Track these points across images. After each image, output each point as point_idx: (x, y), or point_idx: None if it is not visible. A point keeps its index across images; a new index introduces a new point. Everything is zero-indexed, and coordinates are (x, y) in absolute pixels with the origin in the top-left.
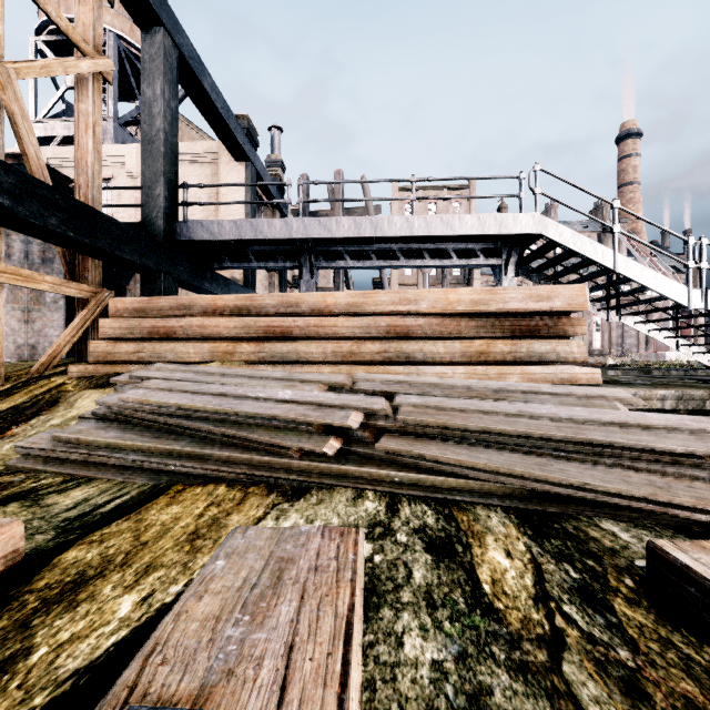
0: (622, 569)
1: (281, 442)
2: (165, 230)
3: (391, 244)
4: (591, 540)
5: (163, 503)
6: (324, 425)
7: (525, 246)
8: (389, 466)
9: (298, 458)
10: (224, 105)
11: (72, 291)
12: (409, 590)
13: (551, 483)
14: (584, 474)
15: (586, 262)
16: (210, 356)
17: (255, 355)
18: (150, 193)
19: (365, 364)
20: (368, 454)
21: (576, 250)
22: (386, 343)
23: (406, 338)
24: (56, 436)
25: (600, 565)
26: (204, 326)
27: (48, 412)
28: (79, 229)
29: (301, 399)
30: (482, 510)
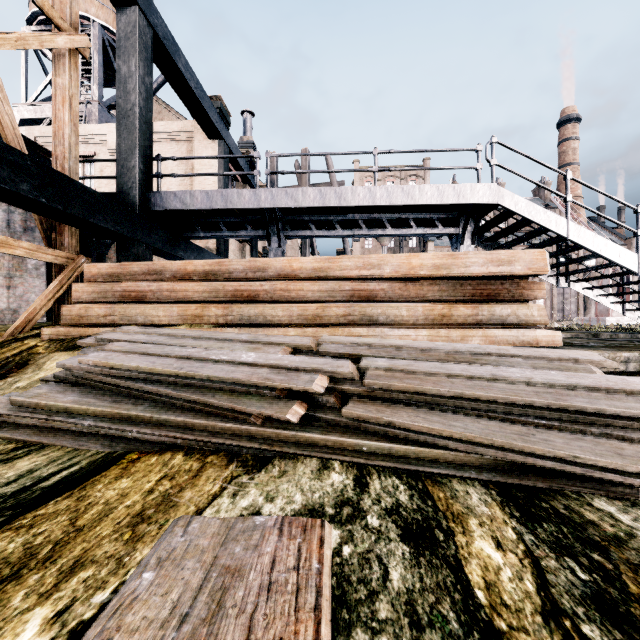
0: (637, 567)
1: (242, 407)
2: (140, 200)
3: (354, 214)
4: (589, 525)
5: (113, 475)
6: (288, 389)
7: (481, 216)
8: (357, 434)
9: (261, 425)
10: (198, 85)
11: (48, 257)
12: (387, 600)
13: (535, 454)
14: (571, 445)
15: (539, 230)
16: (179, 319)
17: (223, 318)
18: (125, 165)
19: (330, 327)
20: (334, 420)
21: (530, 218)
22: (350, 306)
23: (370, 302)
24: (12, 400)
25: (609, 560)
26: (174, 290)
27: (16, 374)
28: (52, 195)
29: (264, 362)
30: (458, 485)
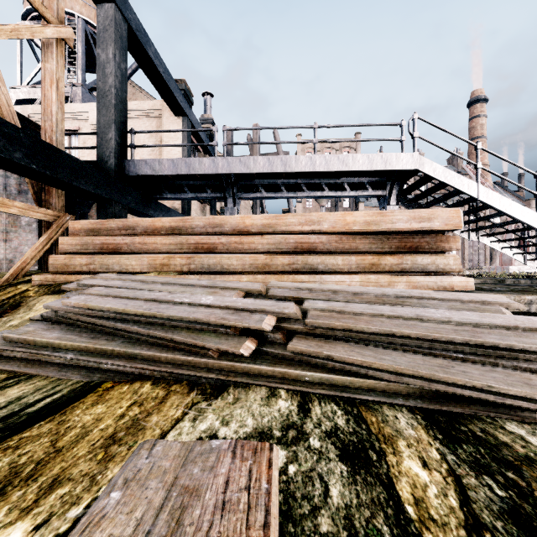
0: None
1: (201, 343)
2: (116, 167)
3: (297, 179)
4: (503, 446)
5: (90, 401)
6: (241, 327)
7: (405, 180)
8: (300, 366)
9: (217, 358)
10: (165, 70)
11: (38, 215)
12: (328, 514)
13: (454, 384)
14: (486, 376)
15: (454, 193)
16: (149, 268)
17: (186, 267)
18: (104, 137)
19: (277, 274)
20: (281, 354)
21: (446, 182)
22: (294, 256)
23: (311, 253)
24: (5, 336)
25: (522, 478)
26: (145, 243)
27: (9, 314)
28: (41, 162)
29: (221, 304)
30: (388, 410)
